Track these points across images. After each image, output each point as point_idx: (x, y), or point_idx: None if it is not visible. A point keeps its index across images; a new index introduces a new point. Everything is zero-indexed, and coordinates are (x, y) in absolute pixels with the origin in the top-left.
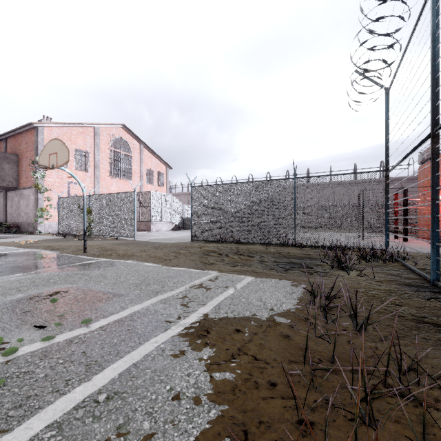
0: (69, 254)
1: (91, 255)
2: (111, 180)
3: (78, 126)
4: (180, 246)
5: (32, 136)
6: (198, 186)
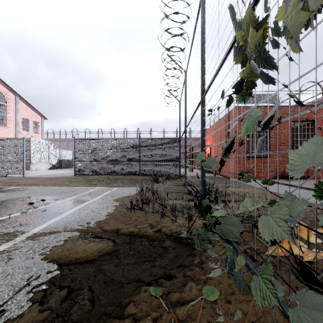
0: None
1: (1, 185)
2: None
3: None
4: (69, 178)
5: None
6: (80, 139)
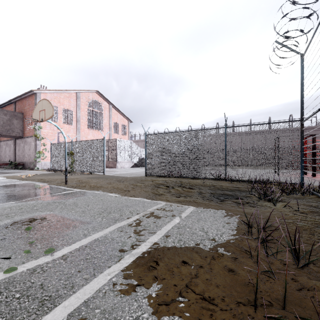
0: (54, 185)
1: (70, 186)
2: (88, 130)
3: (65, 92)
4: (137, 179)
5: (33, 99)
6: (151, 134)
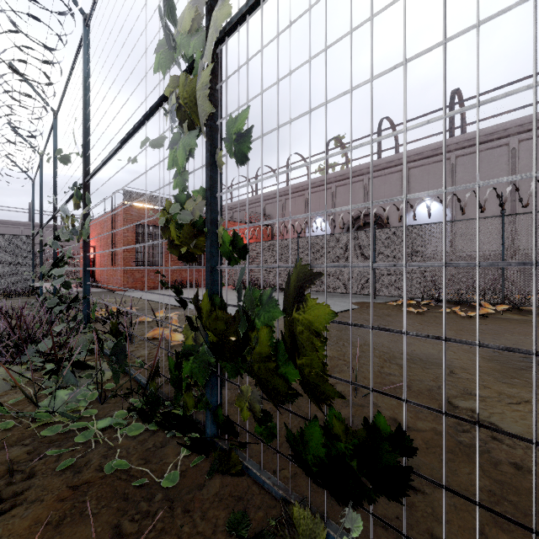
0: None
1: None
2: None
3: None
4: None
5: None
6: None
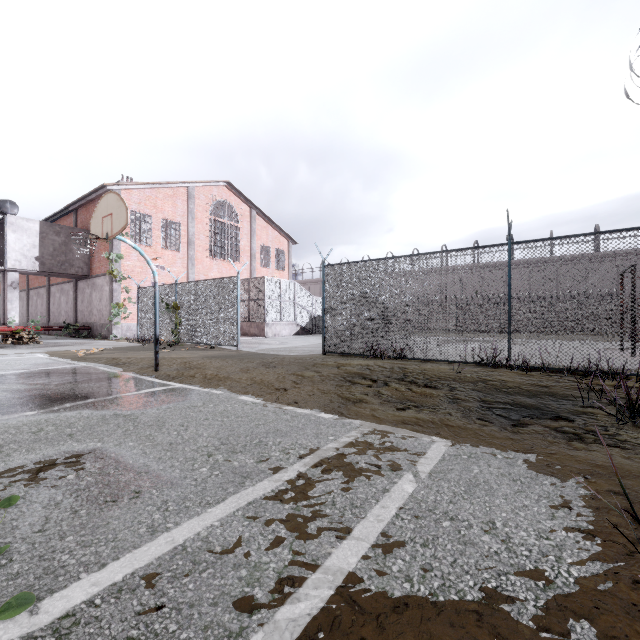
0: (133, 374)
1: (163, 376)
2: (210, 262)
3: (166, 187)
4: (305, 363)
5: None
6: (335, 264)
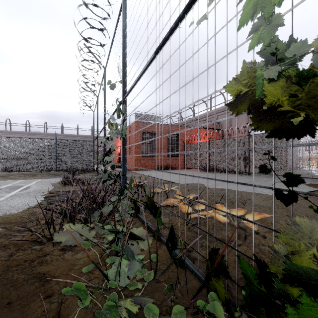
0: None
1: None
2: None
3: None
4: None
5: None
6: None
